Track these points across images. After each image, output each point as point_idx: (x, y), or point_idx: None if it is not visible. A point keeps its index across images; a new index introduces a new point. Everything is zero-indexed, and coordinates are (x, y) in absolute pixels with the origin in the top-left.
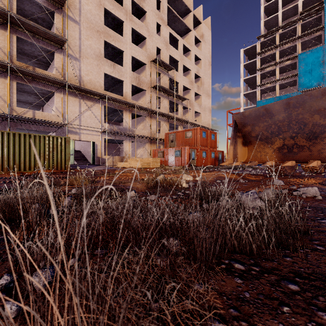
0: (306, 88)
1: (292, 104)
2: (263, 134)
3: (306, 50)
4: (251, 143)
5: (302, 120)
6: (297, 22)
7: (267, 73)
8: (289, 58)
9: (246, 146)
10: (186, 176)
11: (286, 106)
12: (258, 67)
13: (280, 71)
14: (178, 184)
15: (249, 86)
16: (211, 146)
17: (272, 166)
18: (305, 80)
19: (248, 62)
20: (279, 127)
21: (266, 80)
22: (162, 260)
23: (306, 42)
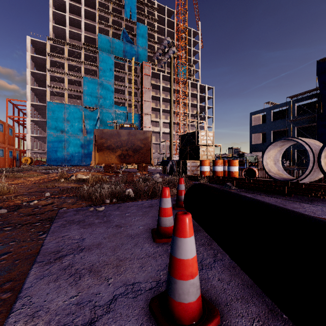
0: (88, 105)
1: (131, 133)
2: (111, 146)
3: (87, 75)
4: (102, 151)
5: (133, 142)
6: (82, 49)
7: (57, 77)
8: (76, 75)
9: (98, 152)
10: (81, 175)
11: (128, 133)
12: (48, 67)
13: (68, 81)
14: (104, 180)
15: (35, 81)
16: (9, 143)
17: (108, 166)
18: (88, 99)
19: (36, 56)
20: (122, 144)
21: (55, 83)
22: (186, 186)
23: (88, 69)
